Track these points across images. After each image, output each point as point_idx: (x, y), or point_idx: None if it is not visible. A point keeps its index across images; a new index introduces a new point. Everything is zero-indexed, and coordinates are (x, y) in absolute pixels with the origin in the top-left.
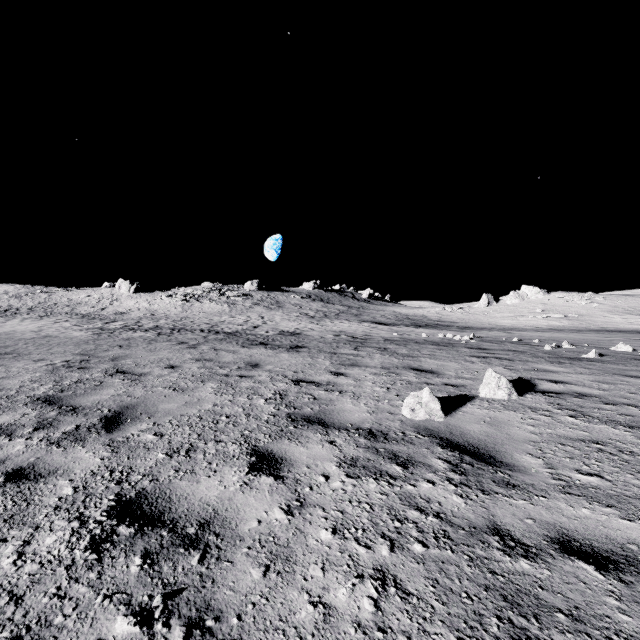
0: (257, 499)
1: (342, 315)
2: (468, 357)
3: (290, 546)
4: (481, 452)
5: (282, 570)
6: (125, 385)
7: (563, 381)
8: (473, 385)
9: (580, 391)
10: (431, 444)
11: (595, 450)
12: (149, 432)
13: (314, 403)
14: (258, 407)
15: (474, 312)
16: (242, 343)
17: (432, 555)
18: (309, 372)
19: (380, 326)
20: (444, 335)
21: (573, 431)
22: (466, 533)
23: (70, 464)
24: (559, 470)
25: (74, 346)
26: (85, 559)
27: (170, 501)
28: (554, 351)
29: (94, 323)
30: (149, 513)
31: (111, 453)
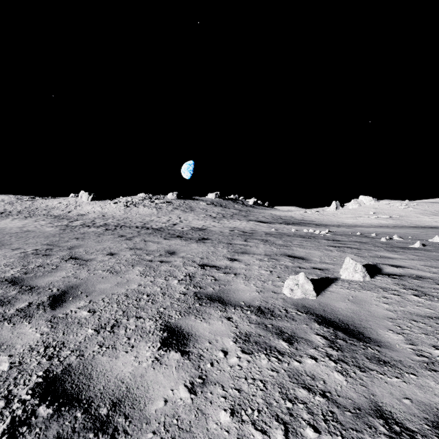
0: (165, 376)
1: (235, 216)
2: (327, 247)
3: (192, 430)
4: (351, 328)
5: None
6: (74, 268)
7: (401, 265)
8: (334, 269)
9: (416, 274)
10: (309, 320)
11: None
12: (85, 309)
13: (215, 283)
14: (172, 287)
15: (326, 214)
16: (164, 236)
17: None
18: (212, 258)
19: (262, 224)
20: (307, 230)
21: (420, 309)
22: (352, 415)
23: (14, 339)
24: (419, 346)
25: (44, 238)
26: None
27: (90, 378)
28: (388, 242)
29: (62, 222)
30: (69, 391)
31: (50, 329)
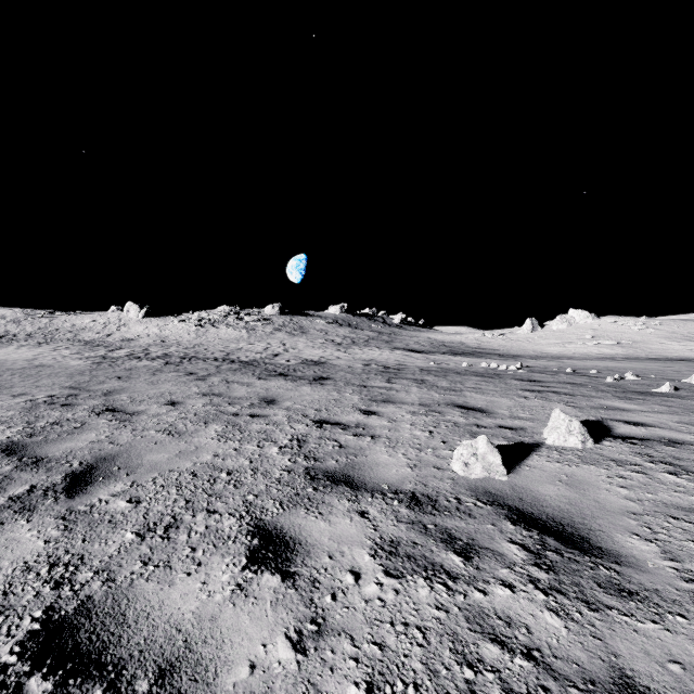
0: (253, 618)
1: (372, 342)
2: (520, 391)
3: None
4: (568, 531)
5: None
6: (111, 427)
7: (643, 423)
8: (534, 428)
9: (669, 436)
10: (497, 517)
11: None
12: (123, 497)
13: (340, 453)
14: (269, 459)
15: (517, 338)
16: (259, 374)
17: None
18: (334, 410)
19: (414, 354)
20: (487, 364)
21: (682, 496)
22: None
23: None
24: (686, 563)
25: (66, 377)
26: None
27: (123, 622)
28: (618, 384)
29: (97, 351)
30: (85, 648)
31: (62, 532)
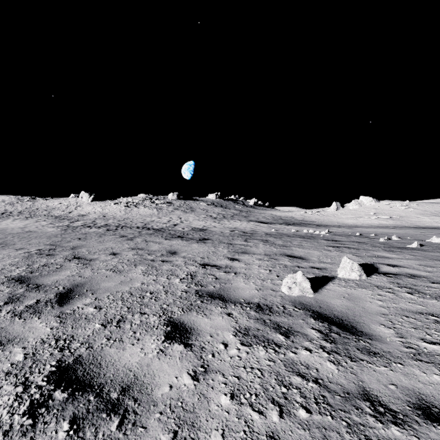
0: (170, 365)
1: (235, 216)
2: (326, 247)
3: (195, 411)
4: (345, 323)
5: (188, 436)
6: (78, 268)
7: (397, 265)
8: (332, 268)
9: (411, 273)
10: (305, 316)
11: (433, 321)
12: (91, 306)
13: (216, 282)
14: (174, 285)
15: (327, 214)
16: (165, 236)
17: (315, 421)
18: (212, 258)
19: (262, 224)
20: (307, 231)
21: (412, 305)
22: (341, 399)
23: (26, 333)
24: (408, 339)
25: (46, 238)
26: (21, 424)
27: (100, 367)
28: (387, 242)
29: (63, 222)
30: (81, 378)
31: (59, 323)
